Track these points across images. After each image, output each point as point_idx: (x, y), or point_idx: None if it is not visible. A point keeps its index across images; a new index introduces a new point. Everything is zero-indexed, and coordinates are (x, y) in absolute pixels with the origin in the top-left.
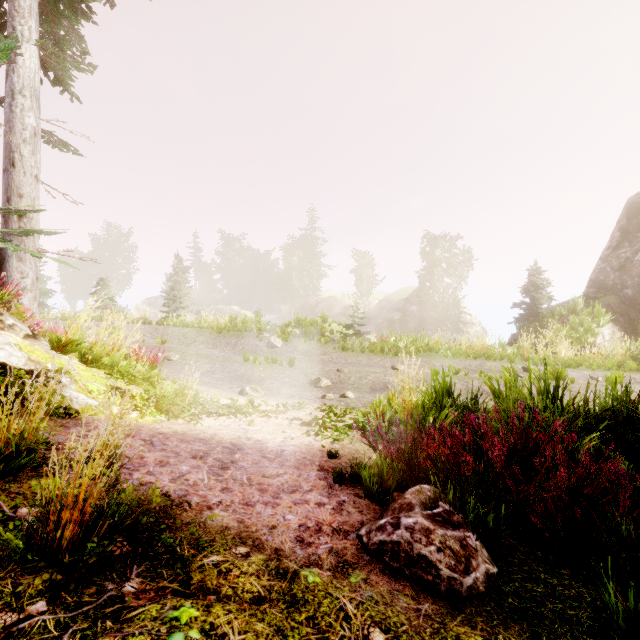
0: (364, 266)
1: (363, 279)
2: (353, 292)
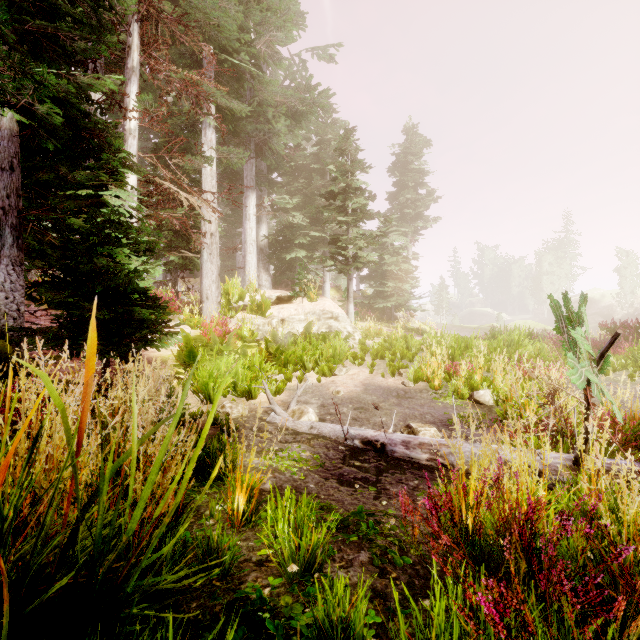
0: (627, 265)
1: (626, 278)
2: (617, 291)
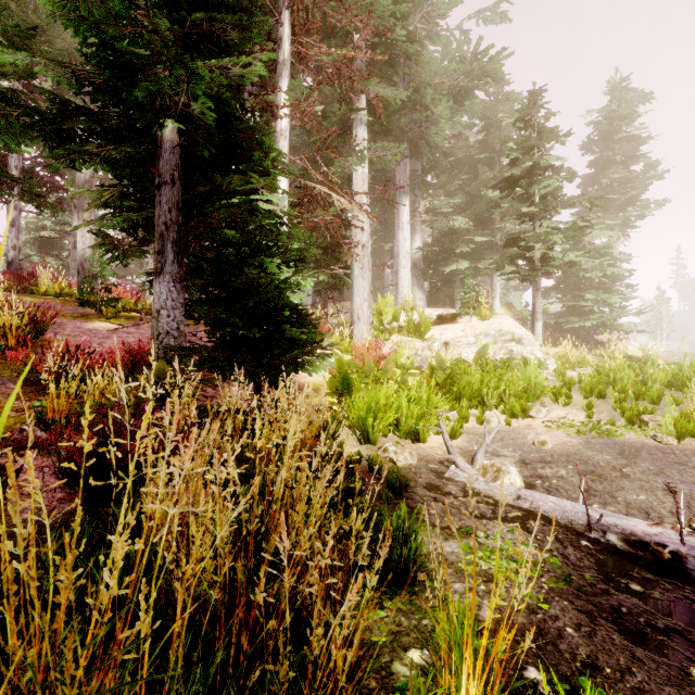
0: None
1: None
2: None
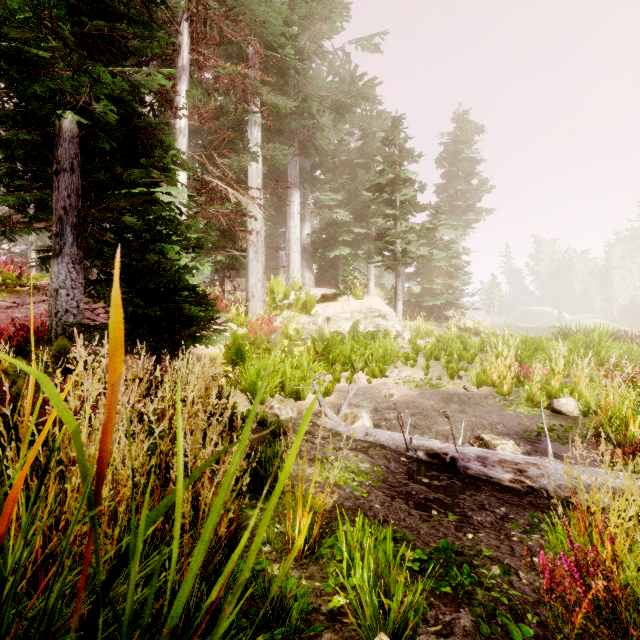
0: None
1: None
2: None
